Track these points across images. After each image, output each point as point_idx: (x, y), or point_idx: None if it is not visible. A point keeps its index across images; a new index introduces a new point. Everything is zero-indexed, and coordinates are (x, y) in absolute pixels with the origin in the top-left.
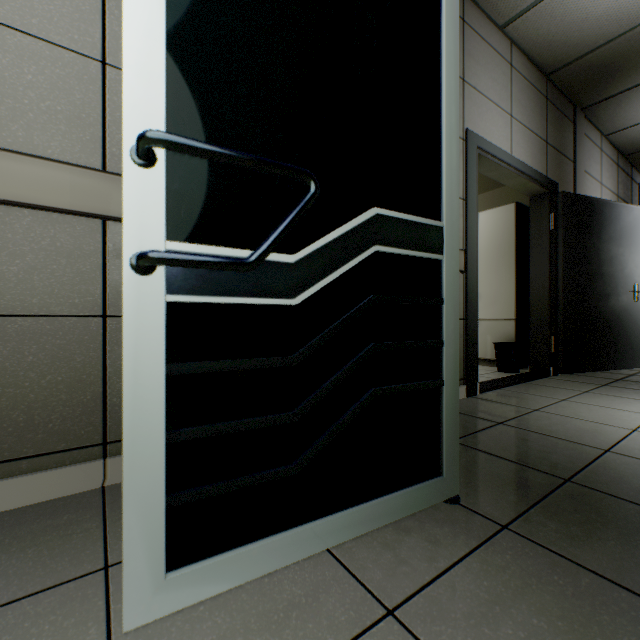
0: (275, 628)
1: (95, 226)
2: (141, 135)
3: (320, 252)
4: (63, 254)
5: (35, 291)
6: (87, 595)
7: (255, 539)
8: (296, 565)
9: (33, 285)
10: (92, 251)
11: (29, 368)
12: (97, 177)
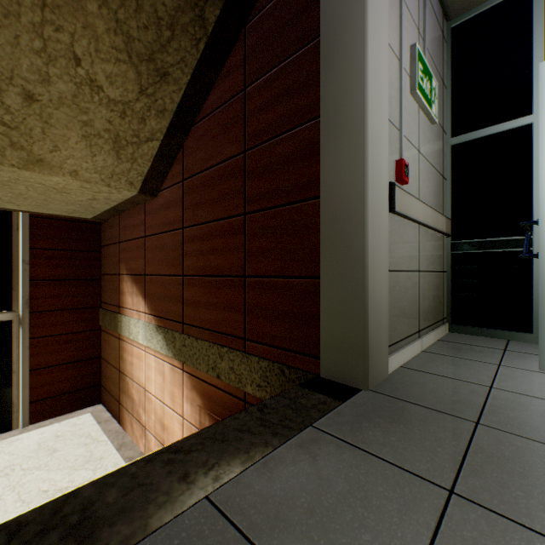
0: None
1: (417, 229)
2: None
3: None
4: (414, 242)
5: (410, 260)
6: (513, 369)
7: None
8: None
9: (410, 257)
10: (417, 240)
11: (410, 295)
12: (425, 207)
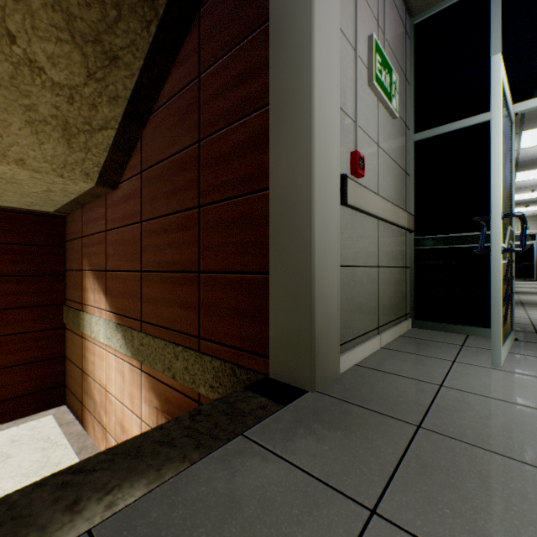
0: (530, 364)
1: (376, 223)
2: (518, 214)
3: (507, 244)
4: (372, 237)
5: (368, 255)
6: (466, 365)
7: (501, 345)
8: (506, 355)
9: (368, 252)
10: (376, 235)
11: (367, 291)
12: (383, 201)
